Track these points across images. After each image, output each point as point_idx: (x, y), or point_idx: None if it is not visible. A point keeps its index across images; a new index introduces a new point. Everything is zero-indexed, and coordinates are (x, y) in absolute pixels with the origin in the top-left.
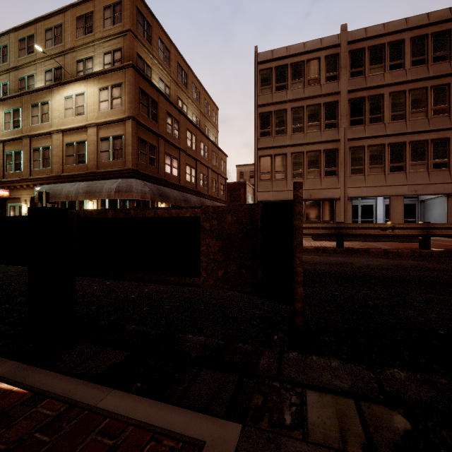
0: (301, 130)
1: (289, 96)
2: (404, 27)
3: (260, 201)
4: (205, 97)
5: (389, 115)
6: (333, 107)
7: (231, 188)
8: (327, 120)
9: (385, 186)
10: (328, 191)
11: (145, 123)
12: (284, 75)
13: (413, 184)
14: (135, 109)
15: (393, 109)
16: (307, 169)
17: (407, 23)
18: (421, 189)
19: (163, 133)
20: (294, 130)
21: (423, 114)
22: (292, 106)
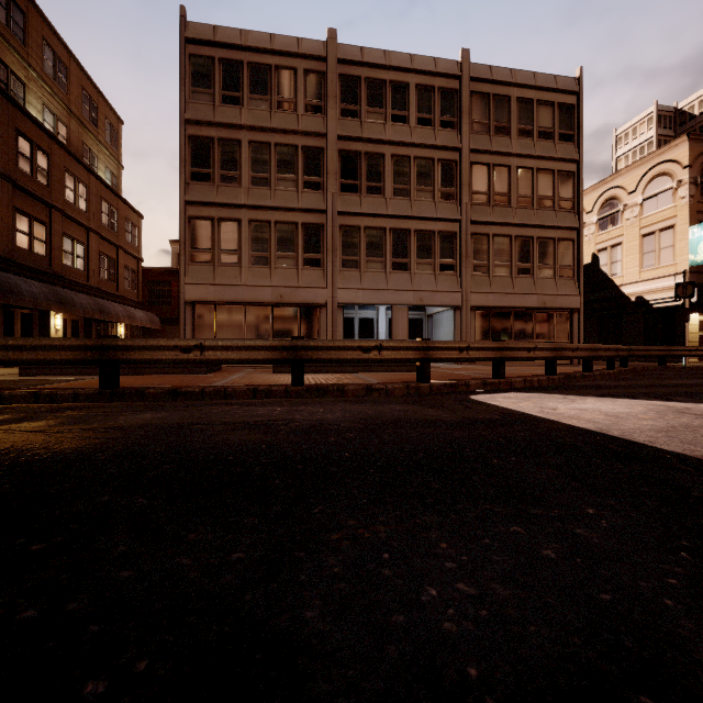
0: (266, 183)
1: (246, 119)
2: (409, 65)
3: (192, 302)
4: (85, 84)
5: (391, 187)
6: (317, 157)
7: (151, 278)
8: (307, 175)
9: (387, 290)
10: (308, 291)
11: None
12: (236, 78)
13: (419, 290)
14: None
15: (395, 179)
16: (276, 252)
17: (413, 62)
18: (427, 298)
19: None
20: (254, 180)
21: (430, 194)
22: (250, 137)
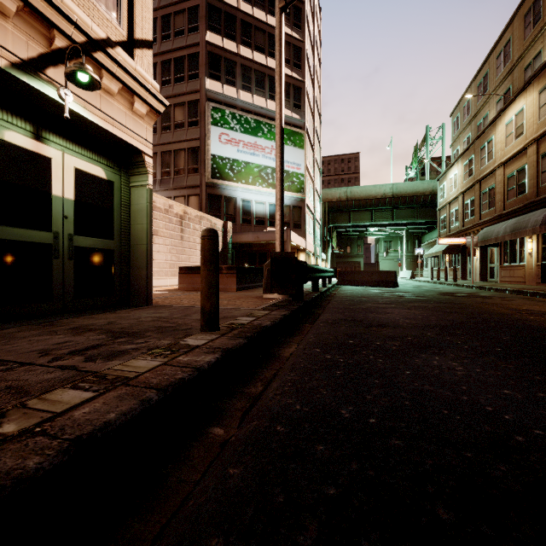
0: None
1: None
2: None
3: None
4: None
5: None
6: None
7: None
8: None
9: None
10: None
11: None
12: None
13: None
14: None
15: None
16: None
17: None
18: None
19: None
20: None
21: None
22: None
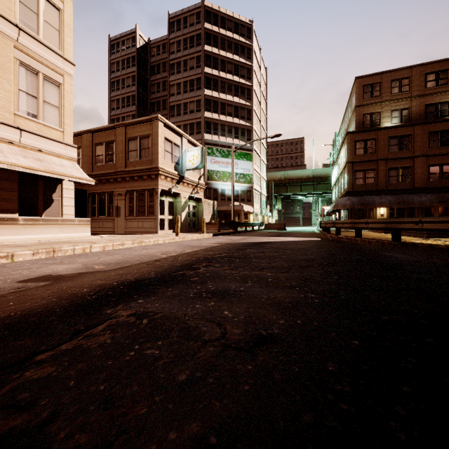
0: None
1: None
2: None
3: None
4: None
5: None
6: None
7: None
8: None
9: None
10: None
11: (360, 159)
12: None
13: None
14: (351, 156)
15: None
16: None
17: None
18: None
19: (384, 156)
20: None
21: None
22: None
